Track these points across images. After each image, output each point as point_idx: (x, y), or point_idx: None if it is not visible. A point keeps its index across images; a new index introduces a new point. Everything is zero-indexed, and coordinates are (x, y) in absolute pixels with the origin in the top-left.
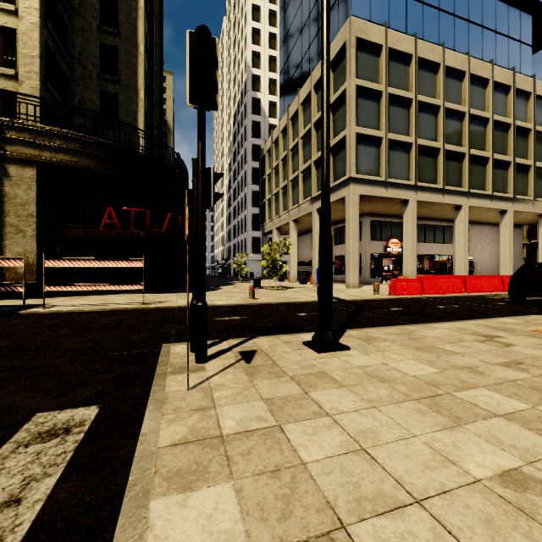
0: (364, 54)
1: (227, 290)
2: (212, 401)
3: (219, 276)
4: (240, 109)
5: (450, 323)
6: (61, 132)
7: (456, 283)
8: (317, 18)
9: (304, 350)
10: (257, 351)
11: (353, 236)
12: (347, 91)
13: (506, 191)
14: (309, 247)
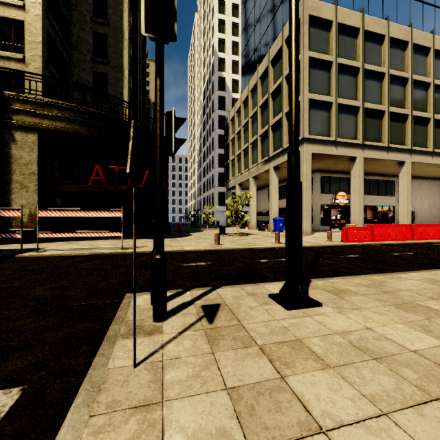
0: (316, 30)
1: (196, 237)
2: (161, 390)
3: (191, 224)
4: (208, 87)
5: (416, 272)
6: (57, 103)
7: (403, 231)
8: (273, 4)
9: (271, 305)
10: (220, 306)
11: (306, 189)
12: (301, 62)
13: None
14: (266, 200)
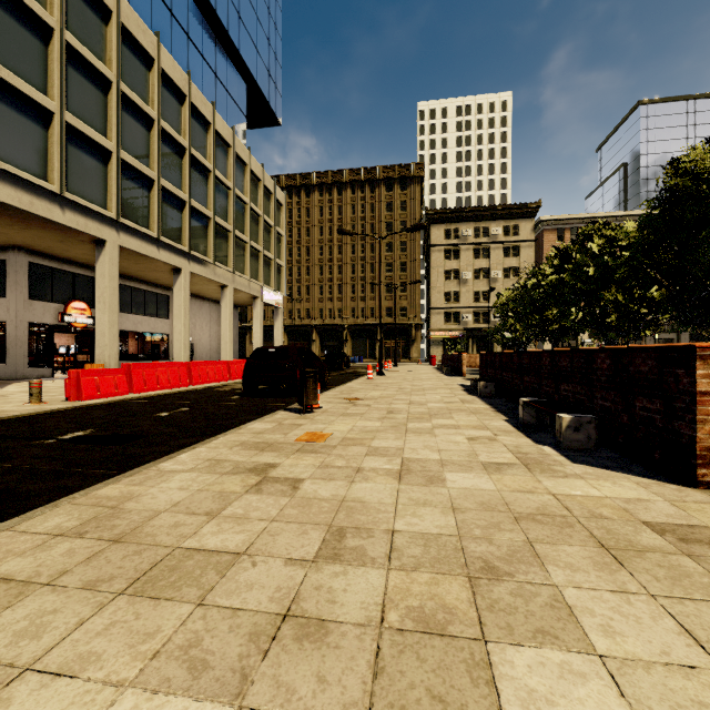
0: None
1: None
2: None
3: None
4: None
5: (190, 451)
6: None
7: (179, 372)
8: None
9: None
10: None
11: None
12: None
13: (227, 264)
14: None
